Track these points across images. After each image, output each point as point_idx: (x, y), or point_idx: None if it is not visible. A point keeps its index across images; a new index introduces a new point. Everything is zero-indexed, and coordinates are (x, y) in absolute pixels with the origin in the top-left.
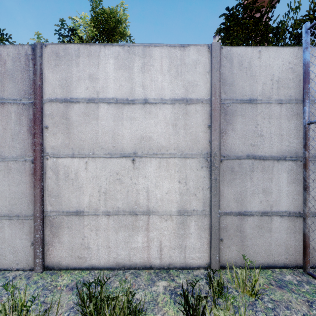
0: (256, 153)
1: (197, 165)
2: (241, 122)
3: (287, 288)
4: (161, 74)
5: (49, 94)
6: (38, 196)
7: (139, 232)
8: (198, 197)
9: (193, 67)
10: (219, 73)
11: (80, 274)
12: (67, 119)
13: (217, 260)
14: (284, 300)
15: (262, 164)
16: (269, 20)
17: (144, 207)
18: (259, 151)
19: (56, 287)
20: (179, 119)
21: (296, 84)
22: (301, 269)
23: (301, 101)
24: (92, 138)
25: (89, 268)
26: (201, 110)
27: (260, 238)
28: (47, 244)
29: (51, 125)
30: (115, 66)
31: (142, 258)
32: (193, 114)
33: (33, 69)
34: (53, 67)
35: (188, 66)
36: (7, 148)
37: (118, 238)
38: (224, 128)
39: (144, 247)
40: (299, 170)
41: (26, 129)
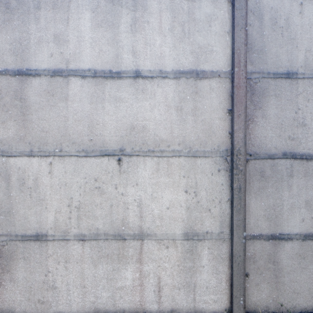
0: (297, 150)
1: (212, 167)
2: (275, 106)
3: None
4: (159, 34)
5: None
6: None
7: (128, 265)
8: (214, 213)
9: (206, 25)
10: (245, 33)
11: None
12: (22, 100)
13: (241, 306)
14: None
15: (305, 166)
16: None
17: (136, 228)
18: (300, 147)
19: None
20: (187, 100)
21: None
22: None
23: None
24: (59, 127)
25: None
26: (217, 87)
27: (302, 272)
28: None
29: None
30: (92, 23)
31: (132, 303)
32: (206, 94)
33: None
34: (1, 24)
35: (200, 24)
36: None
37: (98, 274)
38: (251, 114)
39: (135, 286)
40: None
41: None
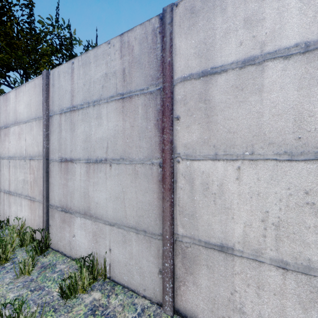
0: None
1: None
2: None
3: None
4: None
5: (181, 71)
6: (168, 211)
7: None
8: None
9: None
10: None
11: None
12: (206, 101)
13: None
14: None
15: None
16: None
17: None
18: None
19: None
20: None
21: None
22: None
23: None
24: (250, 126)
25: None
26: None
27: None
28: (178, 280)
29: (183, 114)
30: None
31: None
32: None
33: (161, 45)
34: (186, 31)
35: None
36: (134, 149)
37: None
38: None
39: None
40: None
41: (153, 124)
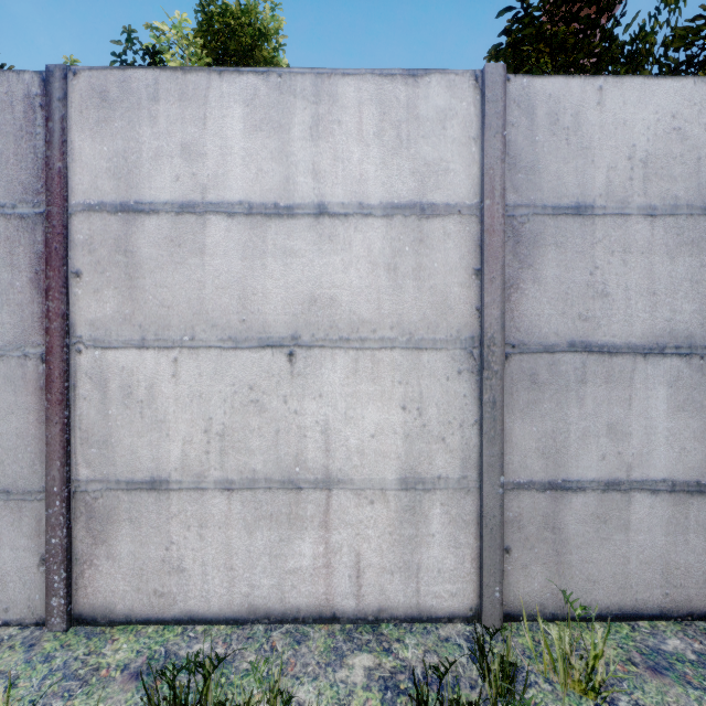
0: (593, 338)
1: (448, 367)
2: (556, 262)
3: (673, 672)
4: (359, 143)
5: (84, 192)
6: (57, 443)
7: (305, 532)
8: (451, 445)
9: (437, 127)
10: (502, 141)
11: (160, 636)
12: (128, 253)
13: (497, 601)
14: (669, 705)
15: (606, 365)
16: (616, 24)
17: (319, 470)
18: (599, 333)
19: (98, 670)
20: (405, 253)
21: (691, 169)
22: (703, 622)
23: (702, 210)
24: (190, 299)
25: (182, 620)
26: (457, 232)
27: (602, 546)
28: (79, 561)
29: (88, 269)
30: (246, 125)
31: (313, 596)
32: (437, 242)
33: (44, 132)
34: (94, 127)
35: (426, 125)
36: None
37: (254, 547)
38: (515, 277)
39: (317, 568)
40: (698, 379)
41: (28, 279)
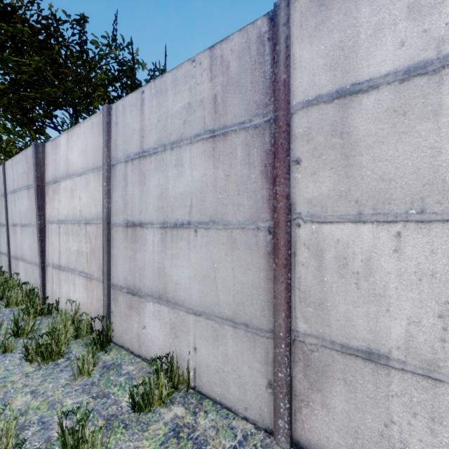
0: None
1: None
2: None
3: None
4: None
5: (303, 92)
6: (282, 298)
7: None
8: None
9: None
10: None
11: None
12: (343, 135)
13: None
14: None
15: None
16: None
17: None
18: None
19: None
20: None
21: None
22: None
23: None
24: (418, 169)
25: None
26: None
27: None
28: (297, 398)
29: (306, 156)
30: None
31: None
32: None
33: (270, 58)
34: (311, 33)
35: None
36: (231, 208)
37: None
38: None
39: None
40: None
41: (260, 171)
